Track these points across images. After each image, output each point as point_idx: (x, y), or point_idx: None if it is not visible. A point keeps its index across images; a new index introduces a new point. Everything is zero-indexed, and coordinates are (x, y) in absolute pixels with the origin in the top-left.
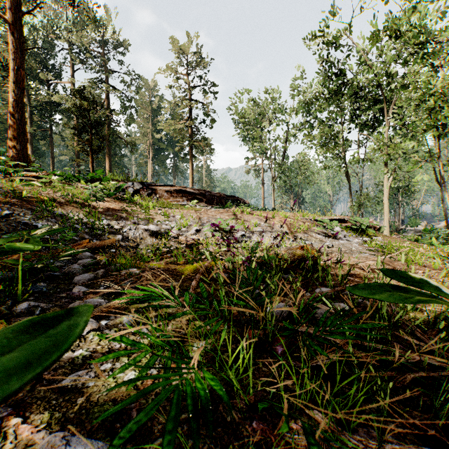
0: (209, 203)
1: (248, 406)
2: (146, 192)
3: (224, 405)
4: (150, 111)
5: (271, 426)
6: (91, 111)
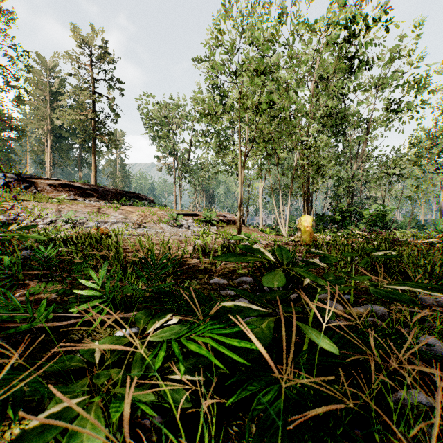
0: (102, 199)
1: None
2: (23, 185)
3: None
4: (48, 94)
5: None
6: None
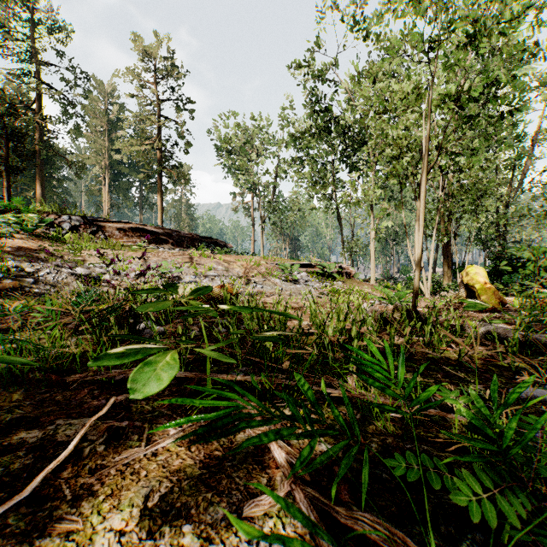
0: (177, 246)
1: (53, 371)
2: (89, 229)
3: (35, 371)
4: (106, 123)
5: (61, 376)
6: (7, 117)
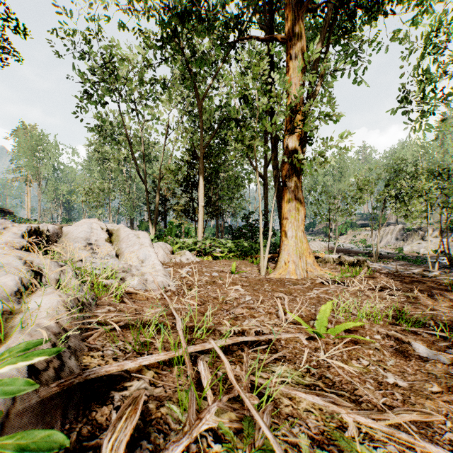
0: None
1: None
2: None
3: None
4: None
5: None
6: None
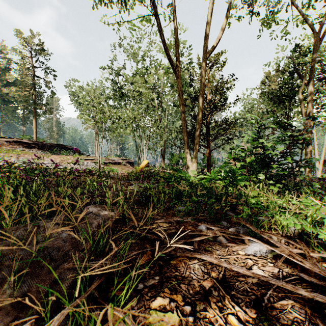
0: (41, 149)
1: None
2: None
3: None
4: None
5: None
6: None
